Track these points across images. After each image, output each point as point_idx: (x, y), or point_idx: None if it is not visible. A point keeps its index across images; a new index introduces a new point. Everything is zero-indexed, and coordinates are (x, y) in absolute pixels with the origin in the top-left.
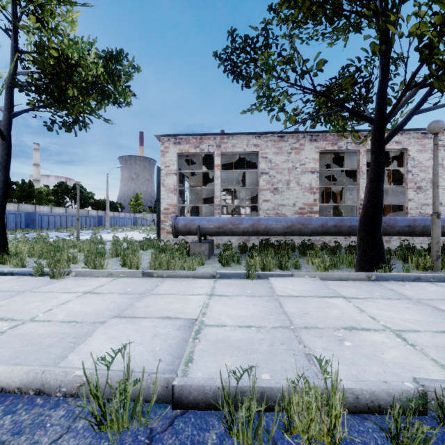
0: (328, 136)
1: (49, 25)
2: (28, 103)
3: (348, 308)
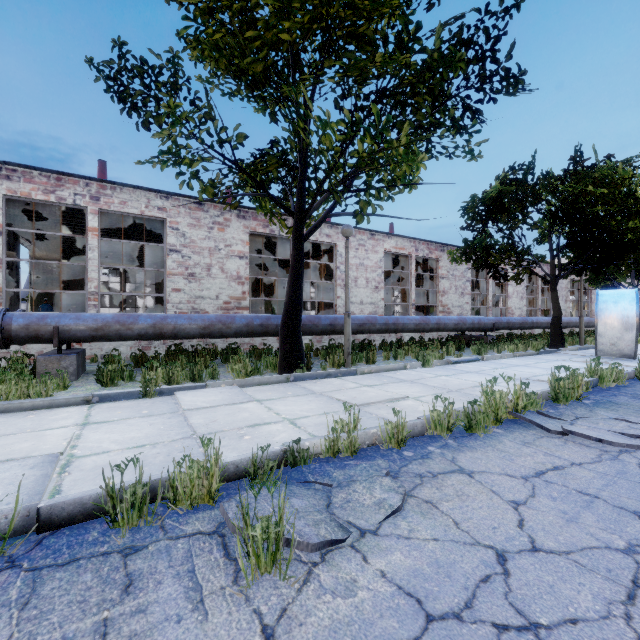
0: (259, 215)
1: None
2: None
3: (259, 409)
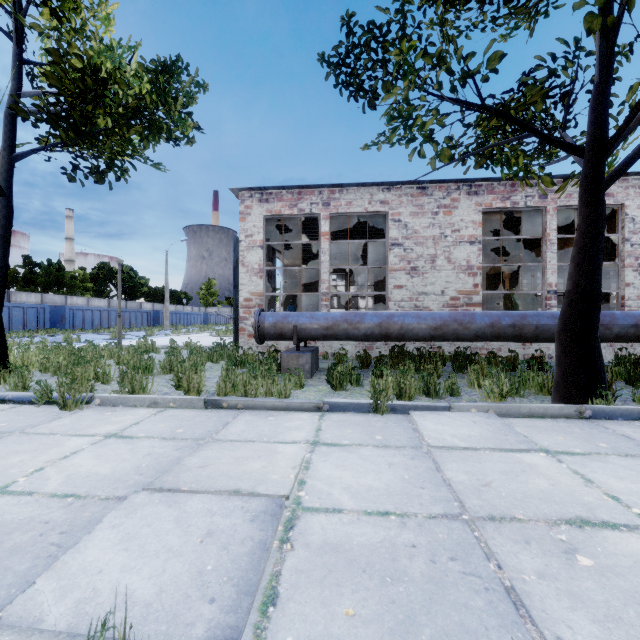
0: (496, 186)
1: (72, 24)
2: (37, 138)
3: (561, 474)
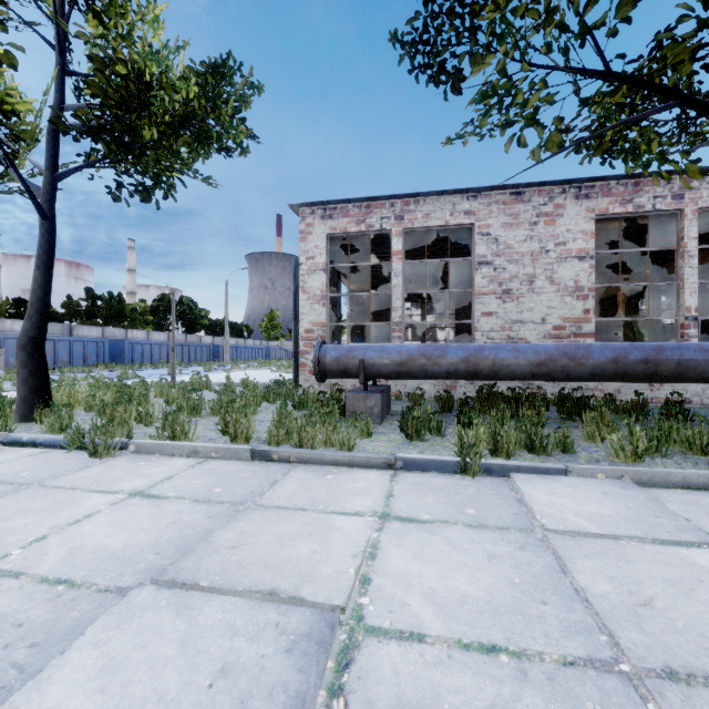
0: (614, 187)
1: (119, 29)
2: (79, 154)
3: None
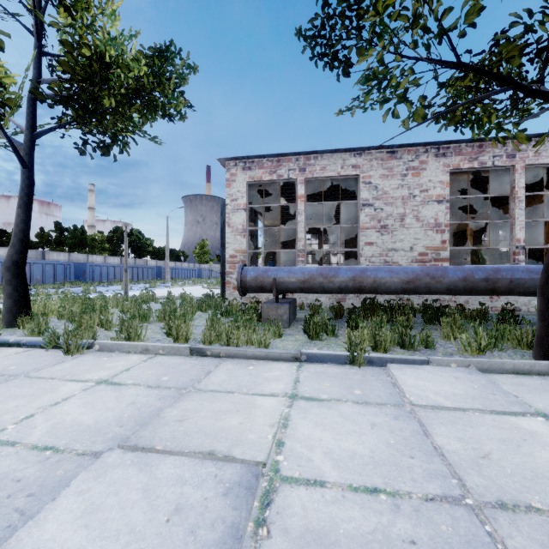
0: (464, 148)
1: (84, 20)
2: (53, 118)
3: None
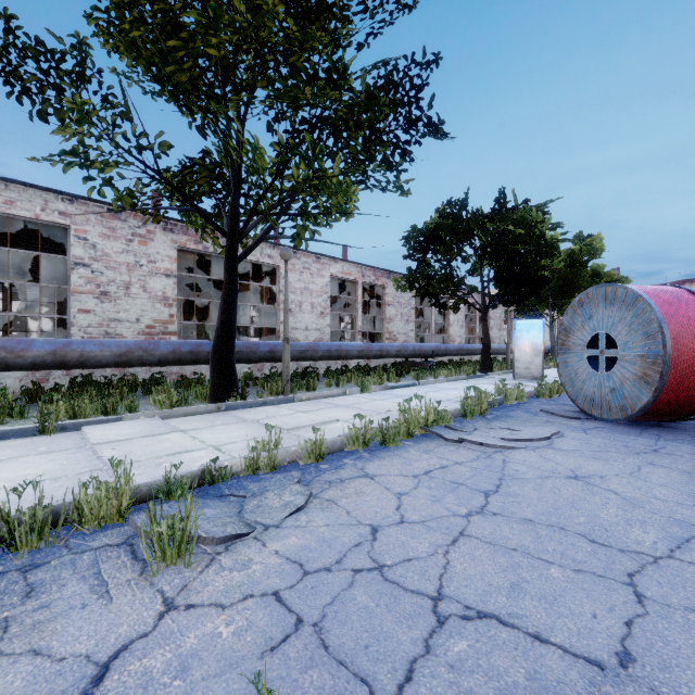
0: (190, 230)
1: None
2: None
3: (182, 439)
